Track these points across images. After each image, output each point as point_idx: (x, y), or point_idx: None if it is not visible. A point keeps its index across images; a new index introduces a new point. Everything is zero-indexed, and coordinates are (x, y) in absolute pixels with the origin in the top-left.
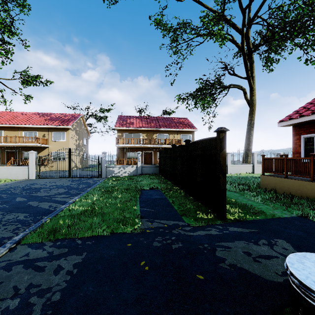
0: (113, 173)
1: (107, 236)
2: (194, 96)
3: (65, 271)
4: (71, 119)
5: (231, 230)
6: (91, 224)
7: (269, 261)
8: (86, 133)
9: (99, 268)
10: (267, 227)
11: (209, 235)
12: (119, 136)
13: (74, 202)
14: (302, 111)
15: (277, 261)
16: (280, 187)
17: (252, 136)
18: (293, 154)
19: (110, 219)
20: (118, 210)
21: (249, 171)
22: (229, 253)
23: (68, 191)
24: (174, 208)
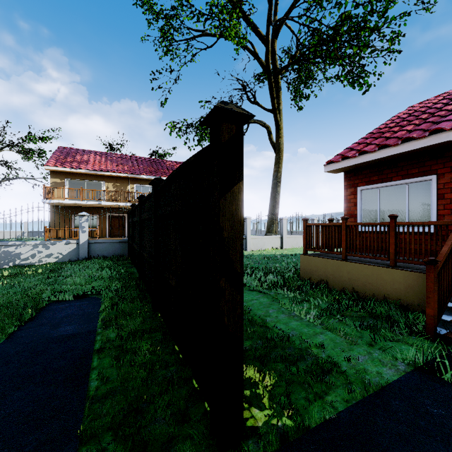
0: (17, 258)
1: None
2: (198, 126)
3: None
4: None
5: None
6: None
7: None
8: None
9: None
10: None
11: None
12: (56, 184)
13: None
14: (360, 147)
15: None
16: (335, 278)
17: (279, 195)
18: None
19: None
20: None
21: (276, 245)
22: None
23: None
24: (85, 386)
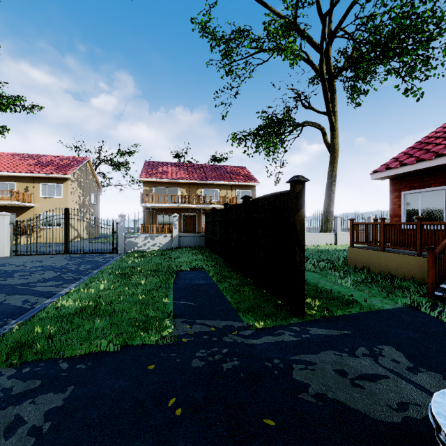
0: (136, 246)
1: (114, 351)
2: (255, 135)
3: (26, 429)
4: (71, 165)
5: (313, 332)
6: (91, 331)
7: (375, 384)
8: (95, 186)
9: (93, 417)
10: (365, 326)
11: (281, 342)
12: (147, 191)
13: (68, 293)
14: (403, 158)
15: (387, 384)
16: (375, 264)
17: (334, 193)
18: (391, 217)
19: (122, 321)
20: (139, 305)
21: (330, 241)
22: (313, 373)
23: (61, 276)
24: (226, 299)
